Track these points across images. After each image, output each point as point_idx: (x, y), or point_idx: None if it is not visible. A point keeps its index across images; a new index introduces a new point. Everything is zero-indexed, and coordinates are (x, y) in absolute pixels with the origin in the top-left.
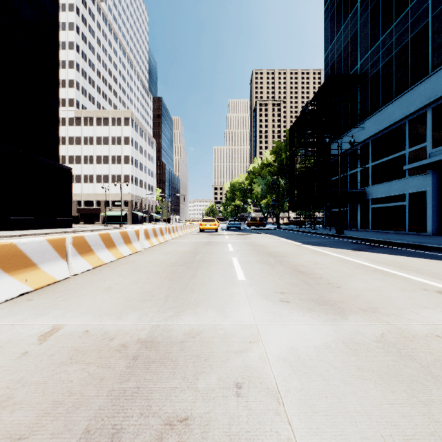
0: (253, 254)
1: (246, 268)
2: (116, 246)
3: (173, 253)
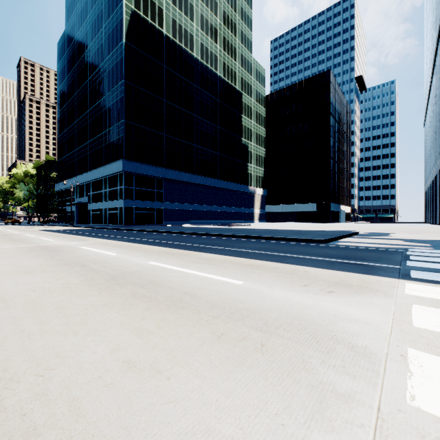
0: None
1: None
2: None
3: None
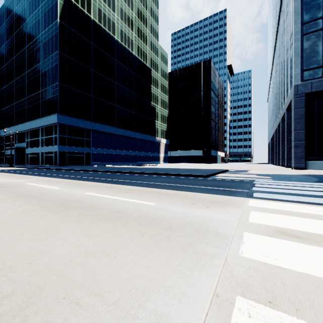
0: None
1: None
2: None
3: None
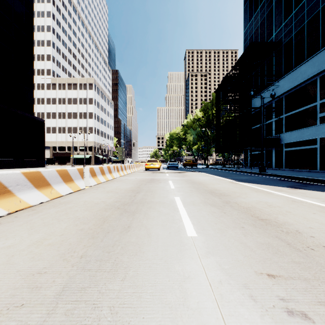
0: (195, 192)
1: (193, 214)
2: (51, 186)
3: (115, 191)
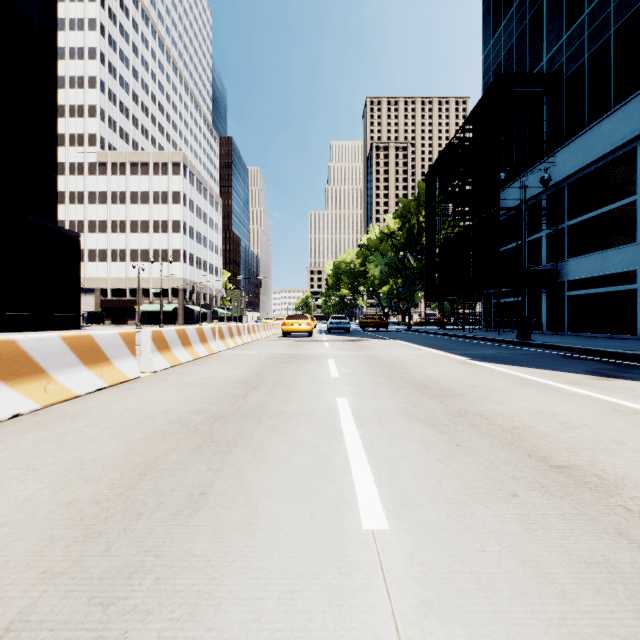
0: (385, 387)
1: (378, 449)
2: (46, 373)
3: (204, 383)
